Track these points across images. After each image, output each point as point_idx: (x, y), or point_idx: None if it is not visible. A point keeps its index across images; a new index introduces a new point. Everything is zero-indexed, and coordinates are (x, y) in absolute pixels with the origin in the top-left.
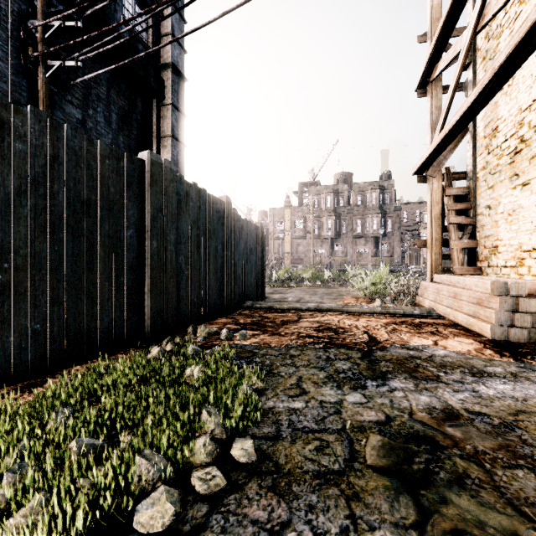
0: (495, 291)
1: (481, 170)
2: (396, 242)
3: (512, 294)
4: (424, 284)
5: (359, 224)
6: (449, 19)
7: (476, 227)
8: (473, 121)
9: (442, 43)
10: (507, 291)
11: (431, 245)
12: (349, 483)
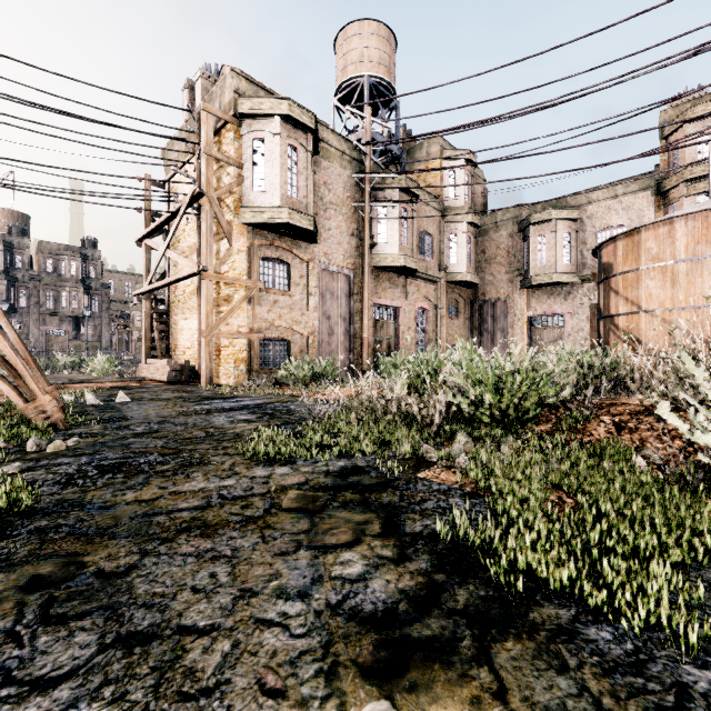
0: (169, 364)
1: (172, 303)
2: (105, 325)
3: (174, 365)
4: (141, 365)
5: (51, 298)
6: (155, 229)
7: (170, 333)
8: (169, 273)
9: (152, 234)
10: (173, 363)
11: (146, 342)
12: (131, 394)
